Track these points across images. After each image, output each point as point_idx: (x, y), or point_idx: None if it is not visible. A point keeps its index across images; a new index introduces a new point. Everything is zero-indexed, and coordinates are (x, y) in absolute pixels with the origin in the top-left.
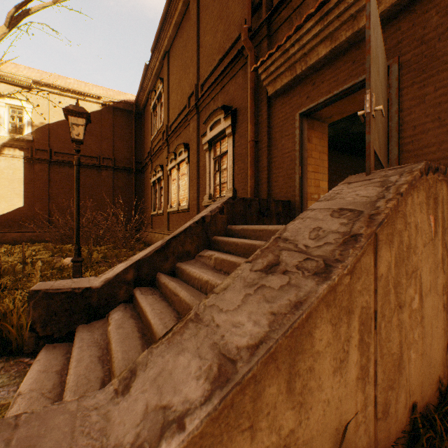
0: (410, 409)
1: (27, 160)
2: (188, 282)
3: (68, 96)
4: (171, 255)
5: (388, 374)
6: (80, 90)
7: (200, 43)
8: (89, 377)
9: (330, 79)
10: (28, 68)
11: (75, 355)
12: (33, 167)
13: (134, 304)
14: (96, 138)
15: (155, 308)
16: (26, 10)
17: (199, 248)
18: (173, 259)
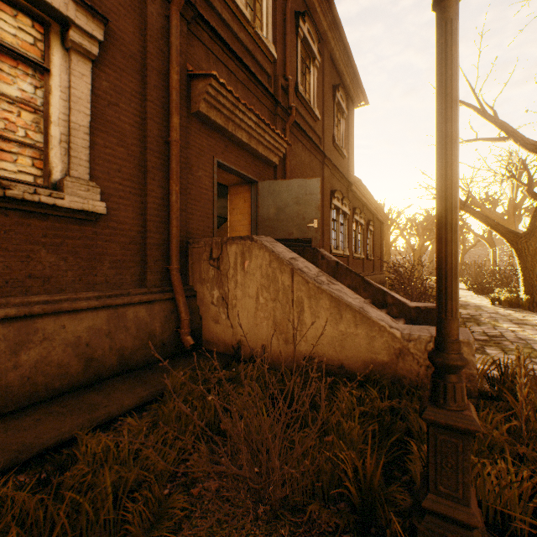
0: None
1: None
2: None
3: None
4: None
5: None
6: None
7: None
8: None
9: (236, 156)
10: None
11: None
12: None
13: None
14: None
15: None
16: None
17: None
18: None
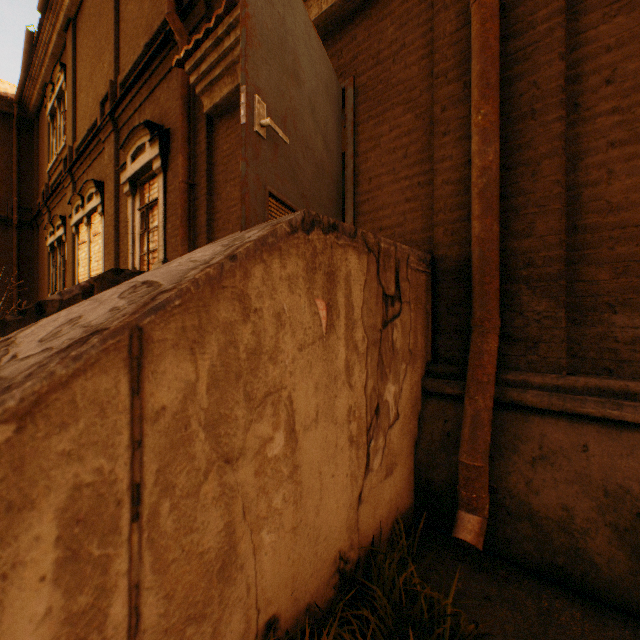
0: (262, 633)
1: None
2: None
3: None
4: None
5: (186, 597)
6: None
7: (121, 13)
8: None
9: None
10: None
11: None
12: None
13: None
14: None
15: None
16: None
17: None
18: None
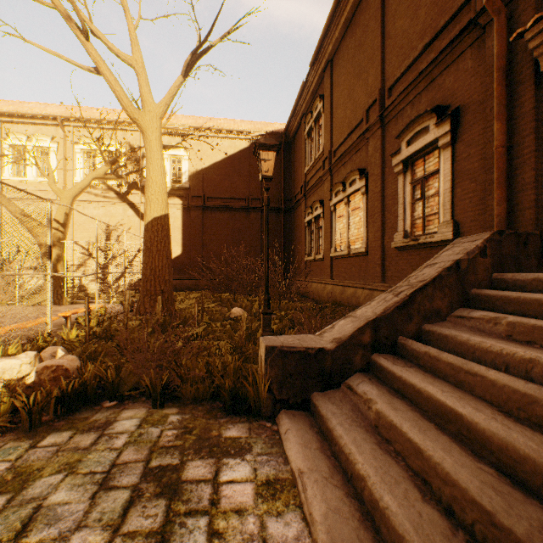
0: None
1: (185, 208)
2: (462, 355)
3: (218, 138)
4: (415, 313)
5: None
6: (230, 129)
7: (385, 33)
8: (390, 474)
9: None
10: (185, 117)
11: (344, 435)
12: (189, 215)
13: (374, 375)
14: (245, 178)
15: (443, 389)
16: (198, 55)
17: (452, 305)
18: (418, 319)
